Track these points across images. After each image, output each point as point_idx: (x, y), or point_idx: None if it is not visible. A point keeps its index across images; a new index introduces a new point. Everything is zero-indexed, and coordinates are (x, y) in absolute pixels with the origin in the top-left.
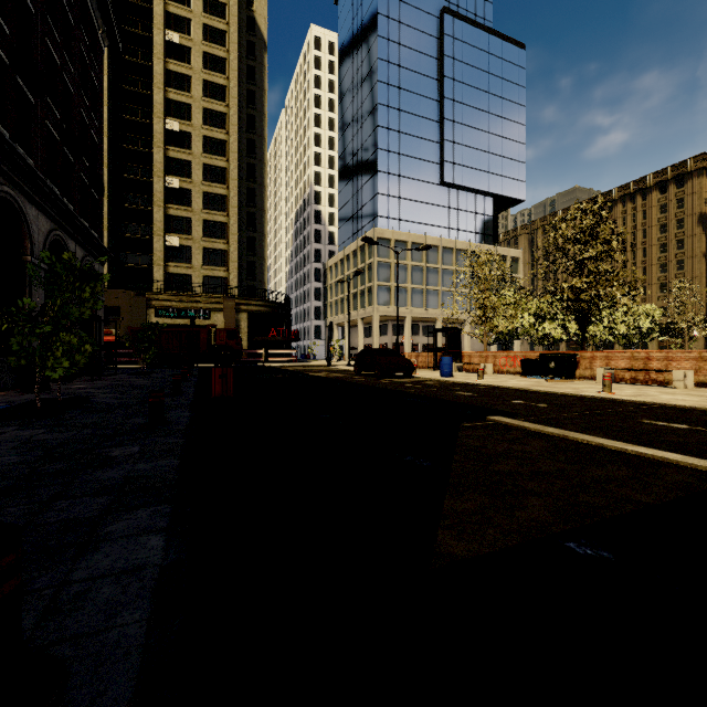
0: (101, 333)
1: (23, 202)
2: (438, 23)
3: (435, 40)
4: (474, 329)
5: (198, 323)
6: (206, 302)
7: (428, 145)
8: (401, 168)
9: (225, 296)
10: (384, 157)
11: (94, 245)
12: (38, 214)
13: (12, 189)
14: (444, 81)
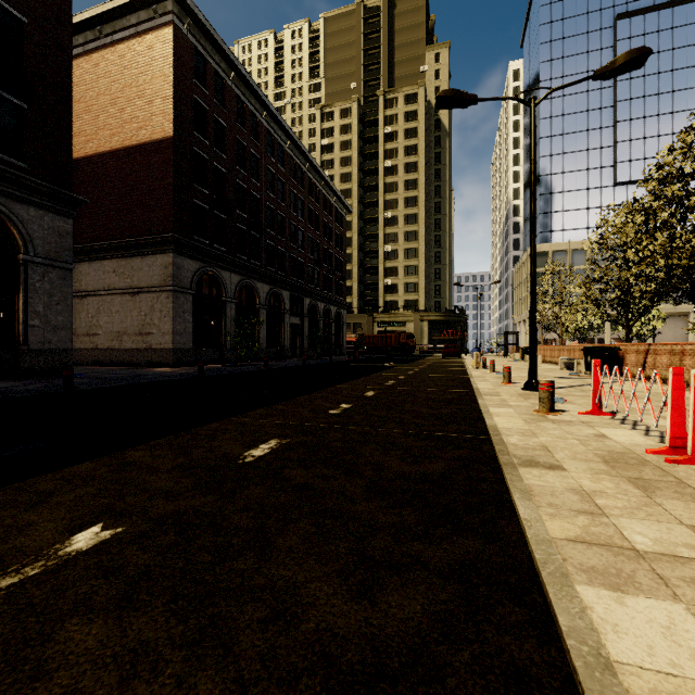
0: (339, 339)
1: (317, 302)
2: (611, 32)
3: (608, 50)
4: (675, 321)
5: (399, 329)
6: (403, 316)
7: (598, 153)
8: (565, 184)
9: (414, 312)
10: (547, 181)
11: (341, 304)
12: (321, 303)
13: (315, 300)
14: (617, 86)
